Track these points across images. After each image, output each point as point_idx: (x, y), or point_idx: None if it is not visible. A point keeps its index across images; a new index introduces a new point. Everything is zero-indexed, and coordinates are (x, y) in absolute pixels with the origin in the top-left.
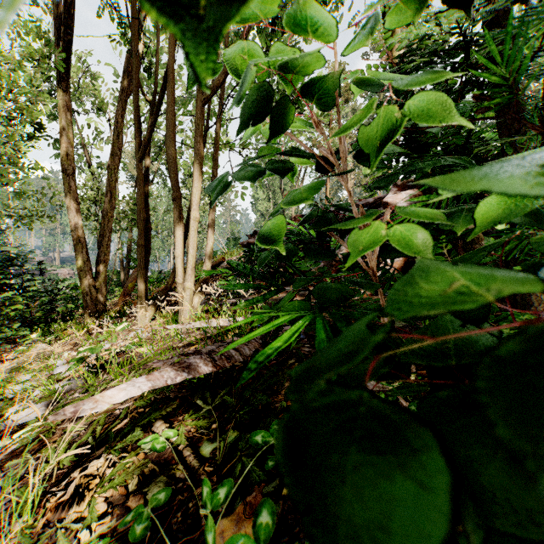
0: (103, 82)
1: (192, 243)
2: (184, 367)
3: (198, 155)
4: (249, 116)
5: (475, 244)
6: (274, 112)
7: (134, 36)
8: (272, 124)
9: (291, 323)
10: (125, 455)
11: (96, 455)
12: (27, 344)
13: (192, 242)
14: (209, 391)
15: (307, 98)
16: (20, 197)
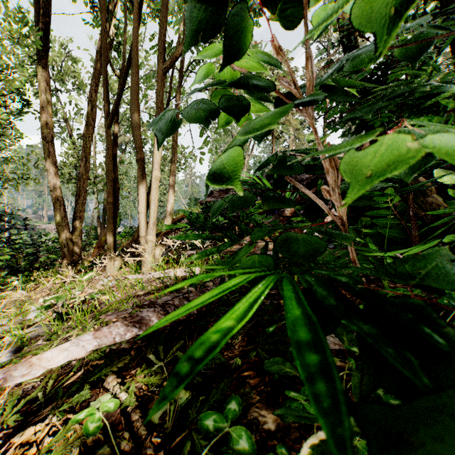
0: (82, 65)
1: (154, 200)
2: (135, 322)
3: None
4: (197, 25)
5: (427, 196)
6: (228, 25)
7: (102, 14)
8: (226, 43)
9: (249, 283)
10: (71, 416)
11: (43, 414)
12: (12, 290)
13: (154, 199)
14: (162, 345)
15: (268, 8)
16: (8, 162)
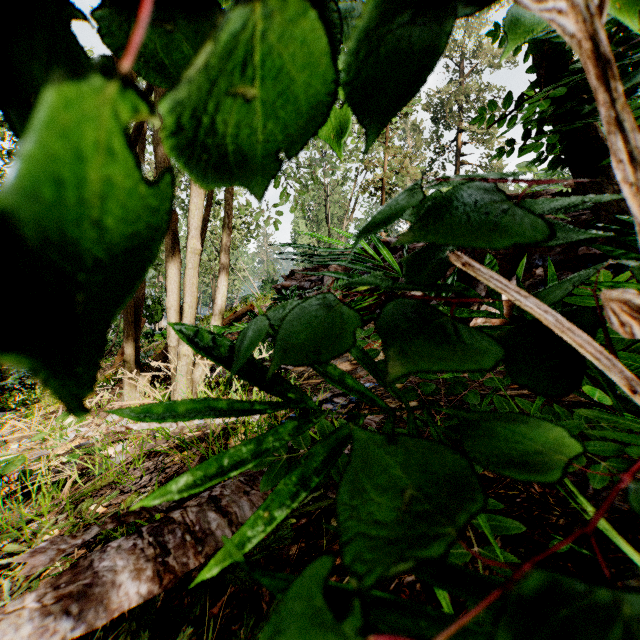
0: None
1: (190, 287)
2: (71, 596)
3: None
4: None
5: None
6: None
7: None
8: None
9: None
10: None
11: None
12: None
13: (190, 286)
14: (148, 629)
15: None
16: None
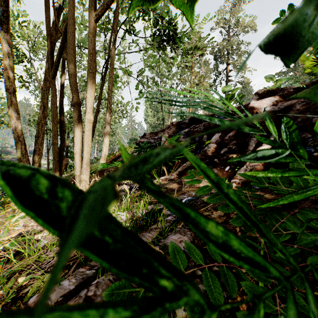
0: None
1: (87, 141)
2: None
3: (91, 65)
4: None
5: None
6: None
7: None
8: None
9: None
10: None
11: None
12: None
13: (87, 141)
14: None
15: None
16: None
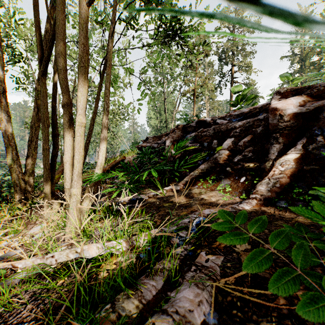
0: None
1: (78, 149)
2: None
3: (82, 58)
4: None
5: None
6: None
7: None
8: None
9: None
10: None
11: None
12: None
13: (78, 148)
14: None
15: None
16: None
